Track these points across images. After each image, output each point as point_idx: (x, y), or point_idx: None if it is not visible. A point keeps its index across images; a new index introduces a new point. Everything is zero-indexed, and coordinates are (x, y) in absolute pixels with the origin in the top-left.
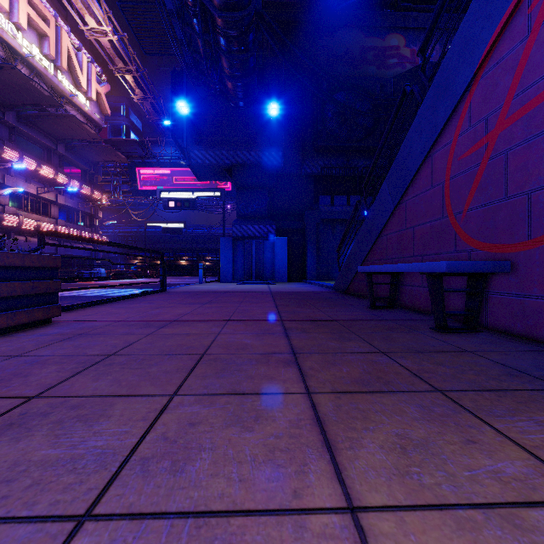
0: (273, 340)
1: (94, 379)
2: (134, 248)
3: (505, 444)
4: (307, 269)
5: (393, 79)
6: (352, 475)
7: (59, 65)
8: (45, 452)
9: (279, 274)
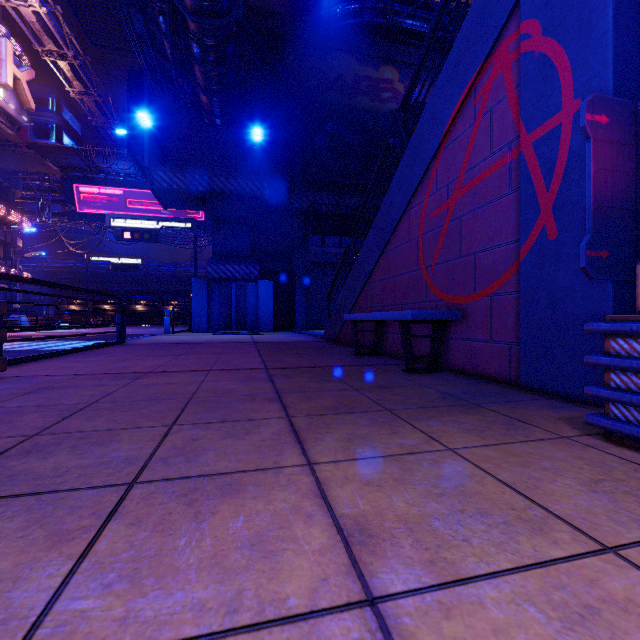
0: (258, 384)
1: (88, 420)
2: (86, 291)
3: (414, 432)
4: (295, 316)
5: (387, 115)
6: (313, 452)
7: None
8: (77, 462)
9: (263, 322)
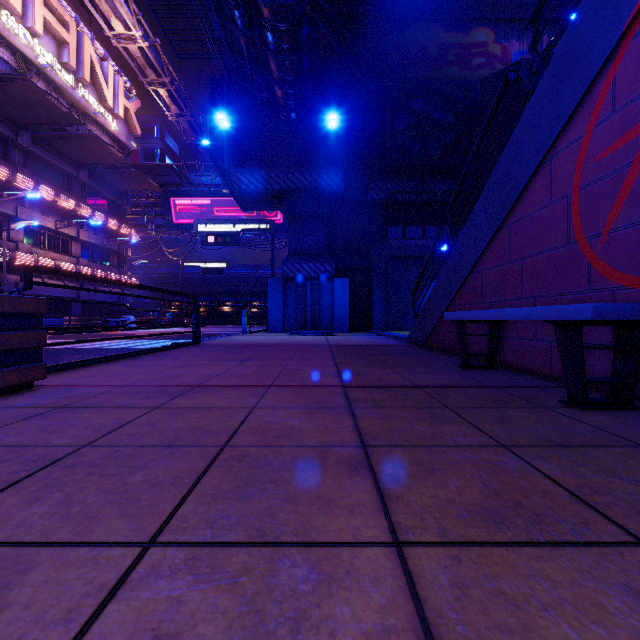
0: (331, 420)
1: (31, 499)
2: (158, 290)
3: None
4: (373, 316)
5: (480, 82)
6: None
7: (80, 78)
8: None
9: (339, 322)
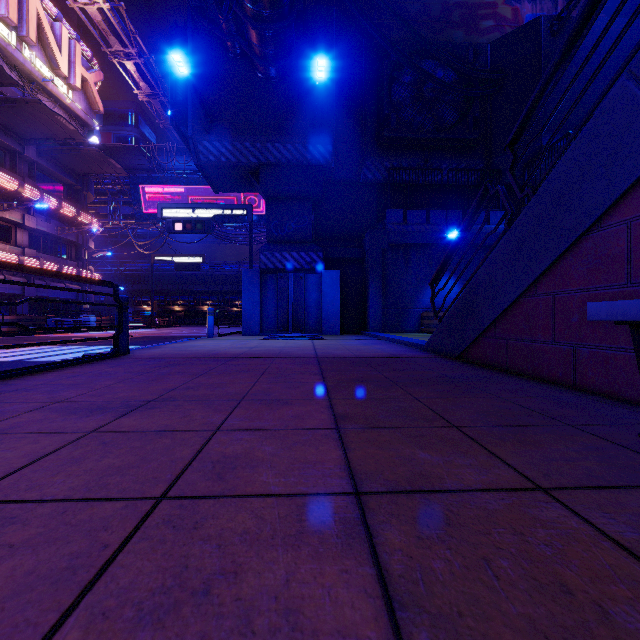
0: None
1: None
2: (12, 266)
3: None
4: (368, 315)
5: (491, 45)
6: None
7: (23, 36)
8: None
9: (328, 322)
